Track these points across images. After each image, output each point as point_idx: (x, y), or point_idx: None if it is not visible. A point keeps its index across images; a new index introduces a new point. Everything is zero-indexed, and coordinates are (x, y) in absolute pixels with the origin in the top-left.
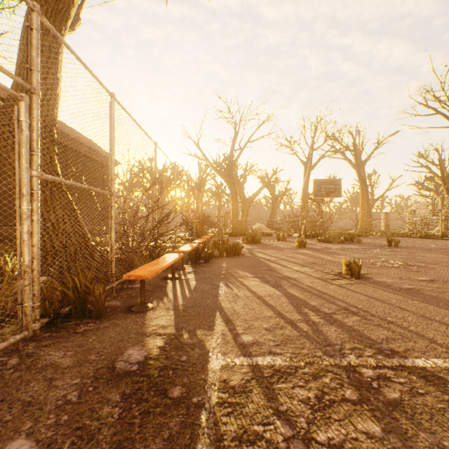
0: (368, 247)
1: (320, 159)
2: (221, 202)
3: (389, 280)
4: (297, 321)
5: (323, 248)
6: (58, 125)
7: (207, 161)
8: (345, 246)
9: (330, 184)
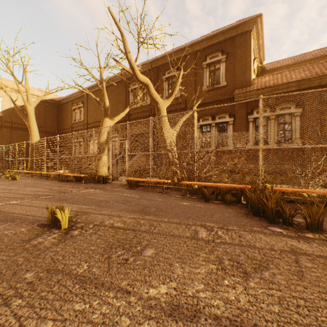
0: None
1: None
2: None
3: (9, 232)
4: (83, 195)
5: None
6: None
7: None
8: None
9: None
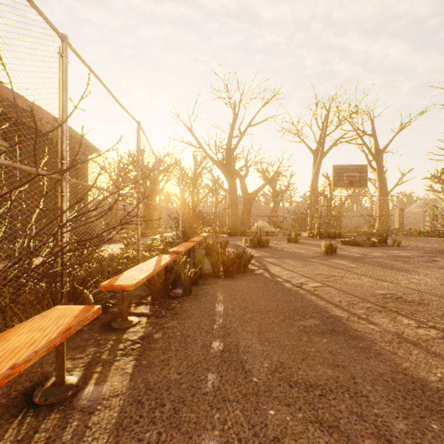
0: (423, 253)
1: (331, 147)
2: (217, 196)
3: None
4: None
5: (363, 256)
6: (5, 93)
7: (201, 148)
8: (388, 252)
9: (353, 172)
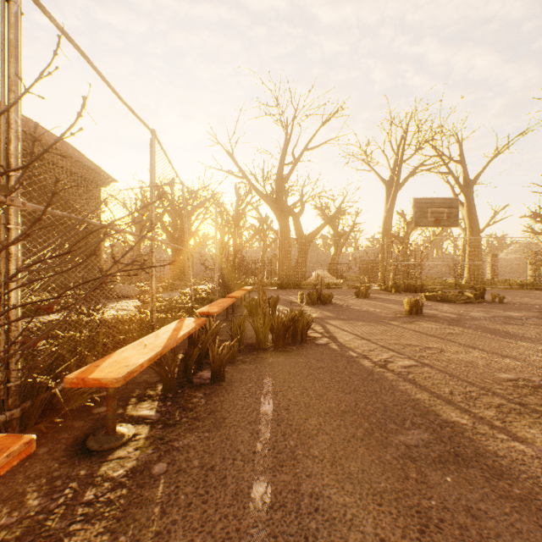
0: (537, 313)
1: (409, 177)
2: (265, 238)
3: None
4: None
5: (460, 317)
6: None
7: (245, 178)
8: (491, 311)
9: (440, 207)
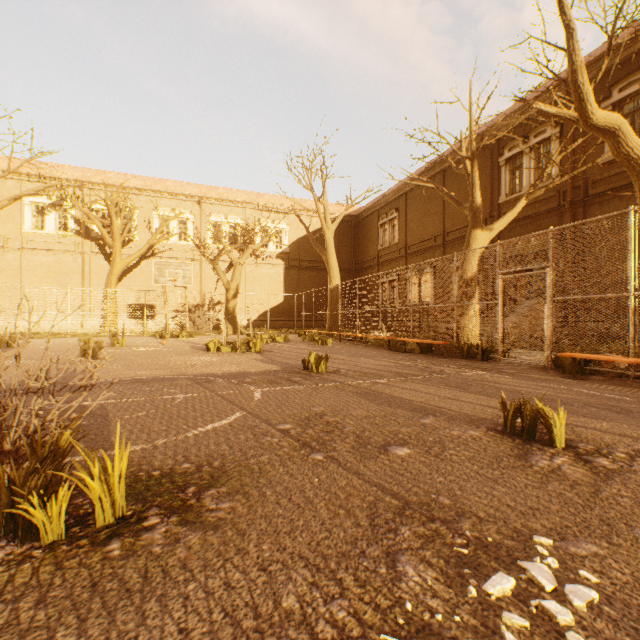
0: None
1: None
2: None
3: (458, 434)
4: (480, 381)
5: None
6: None
7: None
8: None
9: None
